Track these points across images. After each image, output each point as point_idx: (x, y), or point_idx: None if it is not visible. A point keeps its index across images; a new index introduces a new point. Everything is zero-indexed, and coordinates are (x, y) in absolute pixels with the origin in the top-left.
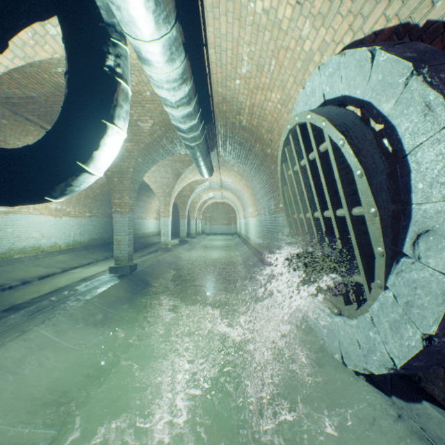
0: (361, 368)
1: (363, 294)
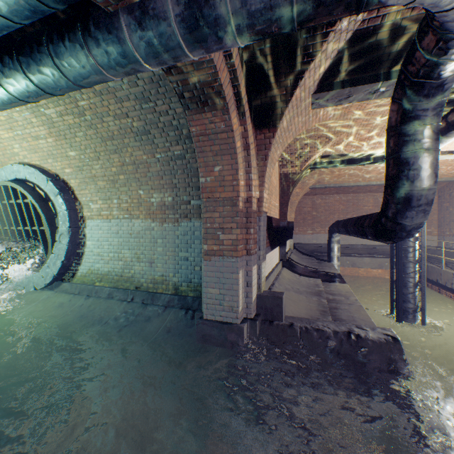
0: (44, 285)
1: (45, 260)
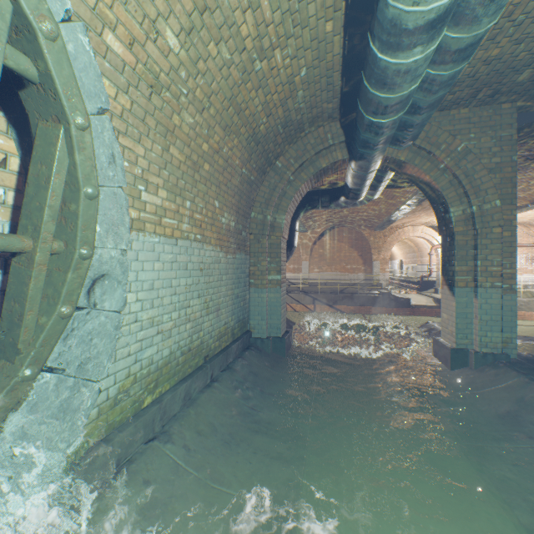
0: None
1: None
